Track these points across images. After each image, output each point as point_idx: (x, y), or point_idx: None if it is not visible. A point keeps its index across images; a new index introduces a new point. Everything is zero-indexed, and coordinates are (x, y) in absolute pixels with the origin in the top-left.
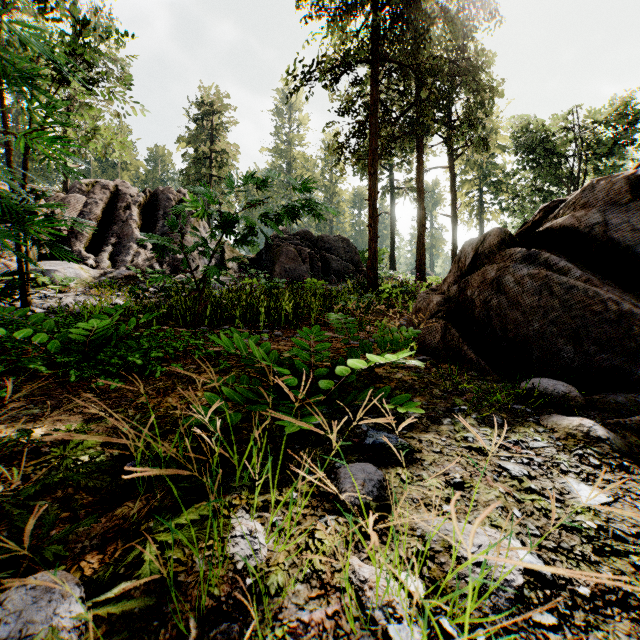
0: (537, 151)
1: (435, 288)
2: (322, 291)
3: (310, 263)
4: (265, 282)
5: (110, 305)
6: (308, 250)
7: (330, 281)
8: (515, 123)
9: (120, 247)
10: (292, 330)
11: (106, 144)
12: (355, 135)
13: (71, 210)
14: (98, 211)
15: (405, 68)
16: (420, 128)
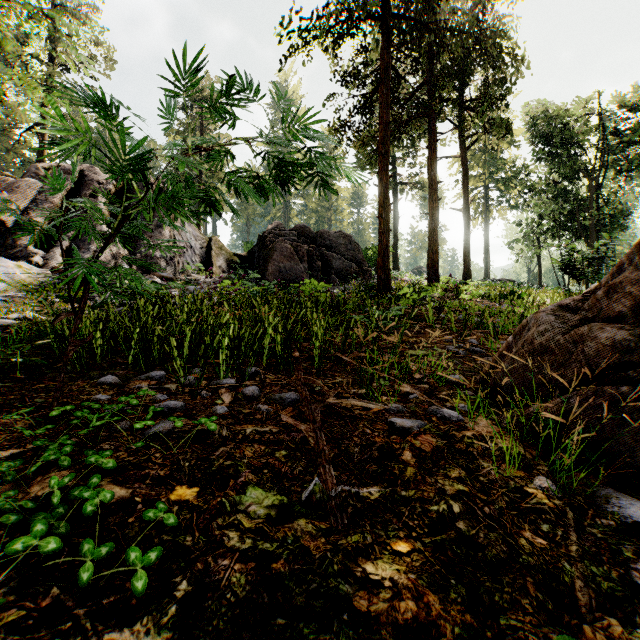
0: (555, 141)
1: (570, 304)
2: (324, 296)
3: (308, 262)
4: (251, 285)
5: (13, 320)
6: (306, 247)
7: (331, 282)
8: (528, 112)
9: (79, 241)
10: (281, 374)
11: (93, 137)
12: (361, 112)
13: (21, 197)
14: (56, 199)
15: (422, 29)
16: (432, 110)
